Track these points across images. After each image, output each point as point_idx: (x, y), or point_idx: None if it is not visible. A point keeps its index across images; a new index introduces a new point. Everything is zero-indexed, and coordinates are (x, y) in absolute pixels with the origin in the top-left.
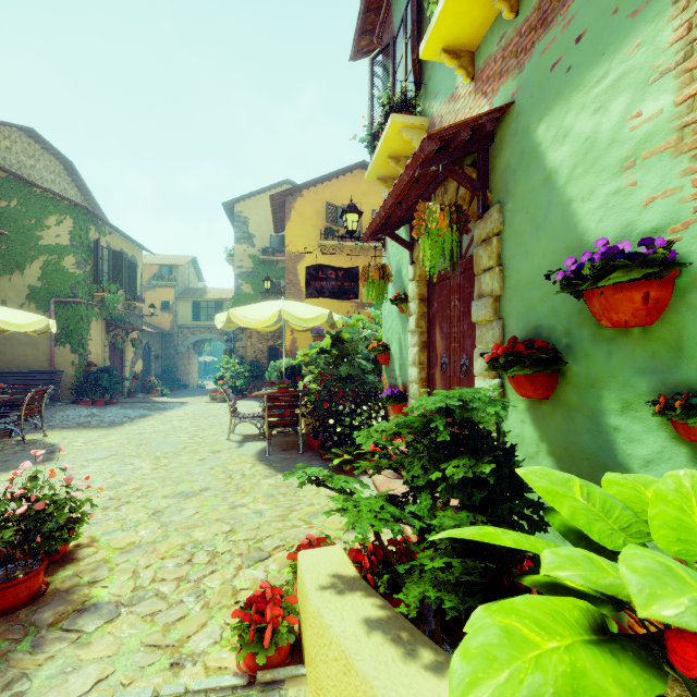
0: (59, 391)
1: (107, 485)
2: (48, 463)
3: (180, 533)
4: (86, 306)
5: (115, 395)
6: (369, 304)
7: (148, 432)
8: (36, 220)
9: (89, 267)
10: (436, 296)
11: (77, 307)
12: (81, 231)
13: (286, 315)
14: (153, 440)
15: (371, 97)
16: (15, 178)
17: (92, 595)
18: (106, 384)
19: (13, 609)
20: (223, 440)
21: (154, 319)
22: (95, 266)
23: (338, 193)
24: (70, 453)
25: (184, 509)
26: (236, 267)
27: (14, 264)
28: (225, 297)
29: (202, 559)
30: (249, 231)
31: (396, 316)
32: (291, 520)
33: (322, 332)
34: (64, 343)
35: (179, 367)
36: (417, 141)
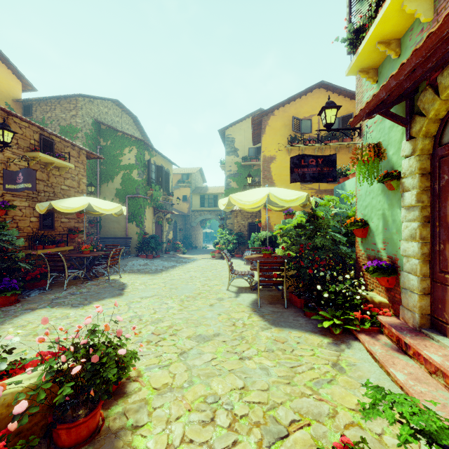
0: (130, 249)
1: (151, 320)
2: (119, 297)
3: (201, 380)
4: (143, 199)
5: (158, 252)
6: (325, 190)
7: (176, 279)
8: (119, 151)
9: (145, 176)
10: (447, 168)
11: (139, 200)
12: (140, 155)
13: (273, 197)
14: (179, 285)
15: (350, 4)
16: (109, 128)
17: (133, 445)
18: (153, 246)
19: (76, 445)
20: (224, 290)
21: (178, 207)
22: (148, 175)
23: (300, 109)
24: (132, 291)
25: (203, 353)
26: (227, 171)
27: (109, 176)
28: (219, 192)
29: (222, 420)
30: (235, 146)
31: (379, 194)
32: (297, 384)
33: (292, 212)
34: (132, 221)
35: (192, 236)
36: (422, 9)
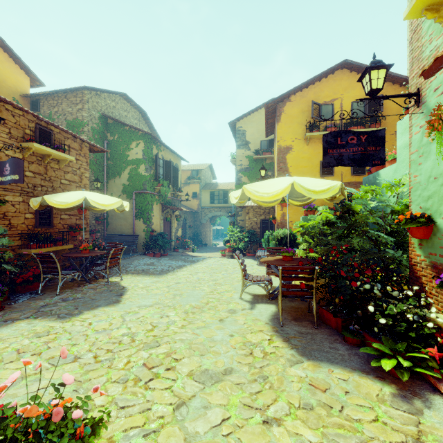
0: (137, 247)
1: (145, 341)
2: (115, 305)
3: None
4: (151, 195)
5: (167, 250)
6: (349, 183)
7: (182, 283)
8: (126, 145)
9: (152, 171)
10: None
11: (146, 196)
12: (148, 149)
13: (299, 187)
14: (184, 291)
15: None
16: (117, 122)
17: None
18: (161, 244)
19: None
20: (236, 298)
21: (188, 203)
22: (155, 170)
23: (320, 93)
24: (130, 297)
25: (209, 406)
26: (238, 165)
27: (116, 172)
28: (229, 188)
29: None
30: (246, 139)
31: None
32: None
33: (313, 207)
34: (140, 218)
35: (202, 233)
36: None
